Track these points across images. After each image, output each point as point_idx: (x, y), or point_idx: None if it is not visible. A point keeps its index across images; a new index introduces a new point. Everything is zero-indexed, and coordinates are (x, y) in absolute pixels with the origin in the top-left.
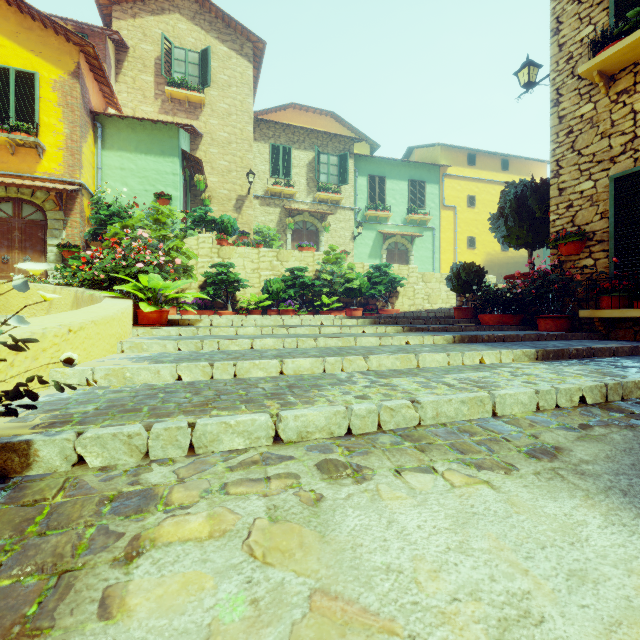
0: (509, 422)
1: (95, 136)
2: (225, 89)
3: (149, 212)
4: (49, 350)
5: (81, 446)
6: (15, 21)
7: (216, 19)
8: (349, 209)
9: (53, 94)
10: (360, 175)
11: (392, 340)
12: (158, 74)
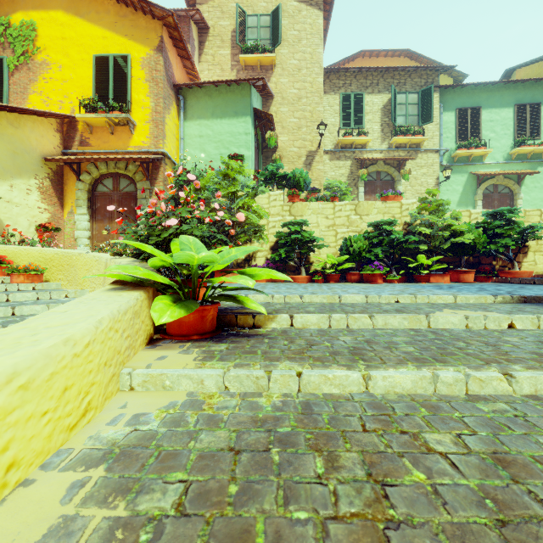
0: None
1: (178, 109)
2: (295, 45)
3: (219, 169)
4: None
5: None
6: (114, 12)
7: None
8: (432, 151)
9: (142, 72)
10: (446, 110)
11: None
12: (233, 46)
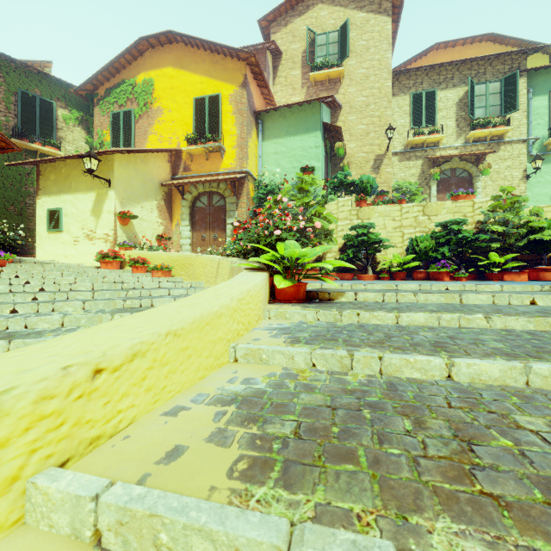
0: None
1: (257, 132)
2: (363, 54)
3: (294, 183)
4: (21, 437)
5: None
6: (208, 61)
7: None
8: (518, 142)
9: (230, 106)
10: (536, 95)
11: None
12: (304, 65)
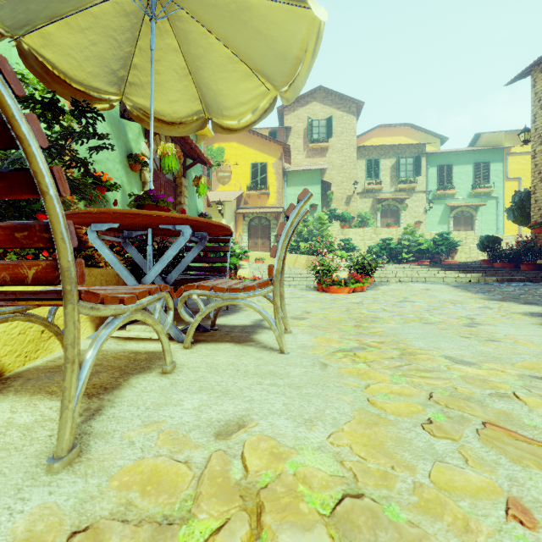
0: (445, 282)
1: (283, 181)
2: (340, 136)
3: (315, 218)
4: None
5: (374, 279)
6: (259, 142)
7: (335, 97)
8: (422, 192)
9: (272, 169)
10: (431, 166)
11: (431, 272)
12: (305, 137)
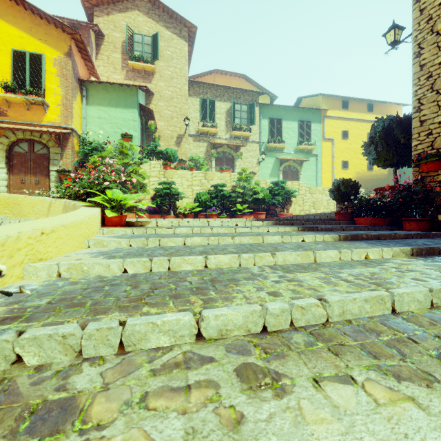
0: (409, 320)
1: (82, 96)
2: (169, 61)
3: (116, 147)
4: (24, 249)
5: (19, 346)
6: (29, 20)
7: (163, 13)
8: (255, 142)
9: (54, 68)
10: (263, 118)
11: (291, 238)
12: (124, 53)
